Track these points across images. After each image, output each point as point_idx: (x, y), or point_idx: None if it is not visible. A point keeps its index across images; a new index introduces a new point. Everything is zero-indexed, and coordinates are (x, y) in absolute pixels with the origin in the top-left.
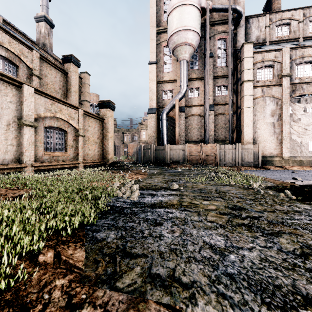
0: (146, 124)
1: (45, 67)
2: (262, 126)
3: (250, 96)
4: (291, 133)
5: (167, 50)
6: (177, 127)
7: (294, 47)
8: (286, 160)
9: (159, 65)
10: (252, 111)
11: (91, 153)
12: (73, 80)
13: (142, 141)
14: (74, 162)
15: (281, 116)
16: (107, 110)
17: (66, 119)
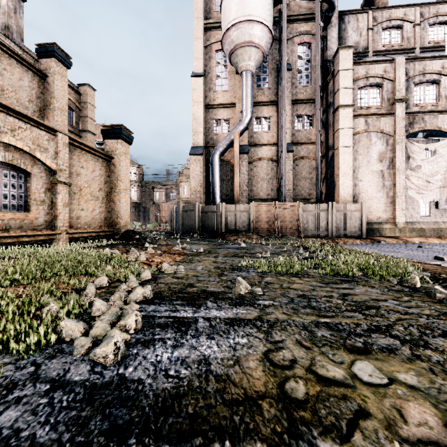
0: (189, 174)
1: None
2: (366, 177)
3: (349, 129)
4: (408, 188)
5: (221, 57)
6: (237, 176)
7: (412, 57)
8: (401, 227)
9: (208, 79)
10: (352, 153)
11: (87, 216)
12: (57, 88)
13: (182, 200)
14: (47, 231)
15: (392, 162)
16: (119, 143)
17: (27, 149)
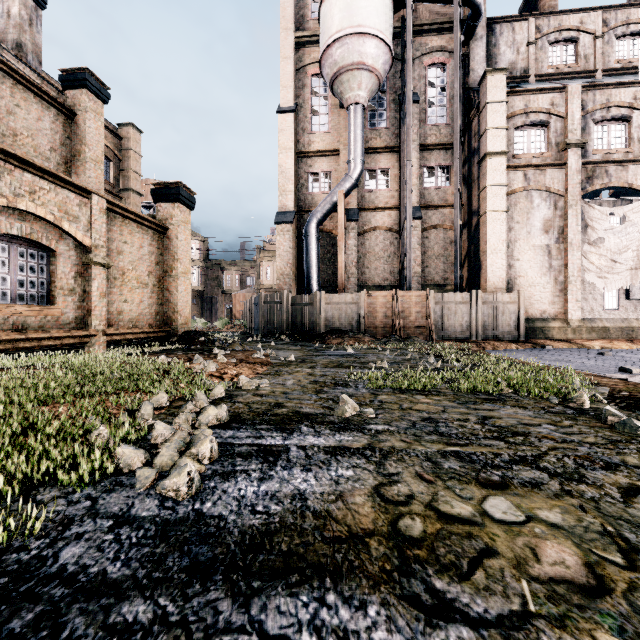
0: (273, 250)
1: (7, 90)
2: (525, 255)
3: (501, 187)
4: (585, 270)
5: (320, 84)
6: (342, 253)
7: (591, 84)
8: (575, 326)
9: (300, 116)
10: (505, 221)
11: (132, 311)
12: (89, 131)
13: (263, 287)
14: (78, 331)
15: (563, 233)
16: (176, 207)
17: (51, 218)
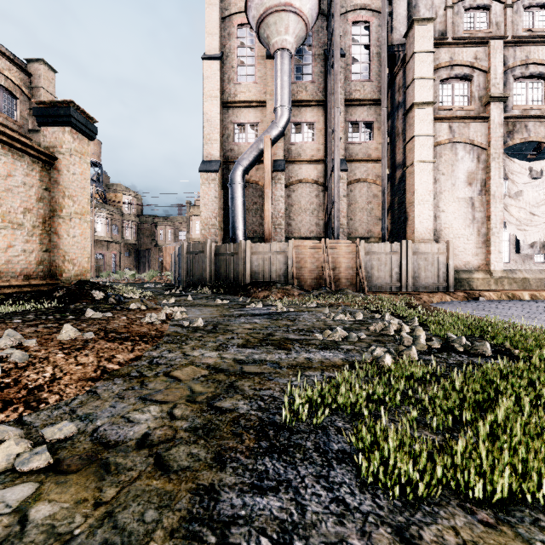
0: None
1: None
2: (450, 206)
3: (428, 137)
4: (506, 222)
5: (246, 34)
6: (269, 201)
7: (512, 40)
8: (497, 277)
9: (227, 66)
10: (432, 172)
11: None
12: None
13: (193, 240)
14: None
15: (486, 186)
16: (66, 133)
17: None
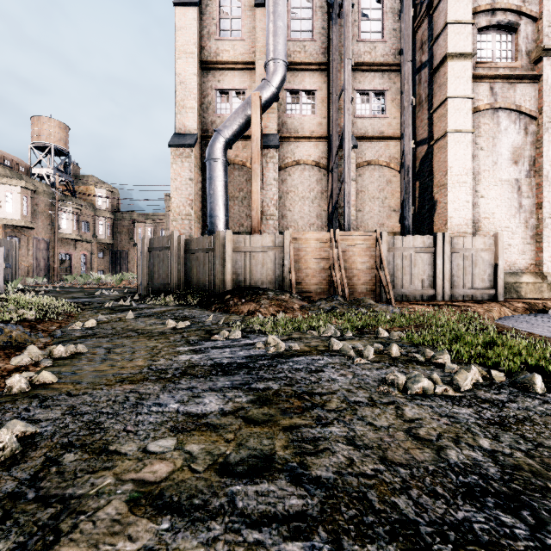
0: None
1: None
2: (490, 190)
3: (465, 100)
4: None
5: None
6: (258, 180)
7: None
8: None
9: (206, 17)
10: (470, 145)
11: None
12: None
13: None
14: None
15: (535, 165)
16: None
17: None
